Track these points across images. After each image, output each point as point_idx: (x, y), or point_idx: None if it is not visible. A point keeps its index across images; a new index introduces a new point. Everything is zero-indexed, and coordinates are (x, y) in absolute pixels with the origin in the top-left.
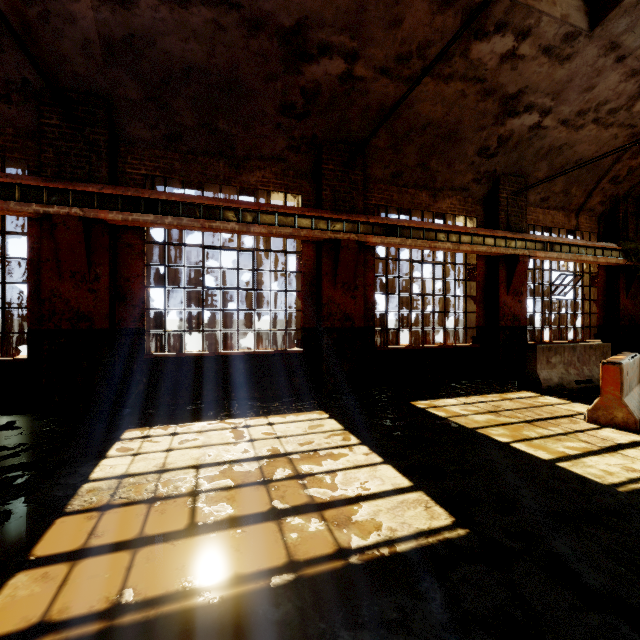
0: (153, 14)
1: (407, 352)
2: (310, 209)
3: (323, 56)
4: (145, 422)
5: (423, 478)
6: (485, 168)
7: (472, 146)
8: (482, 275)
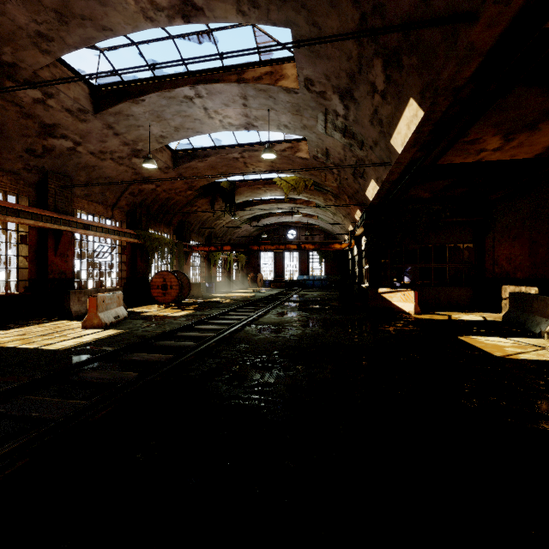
0: None
1: None
2: None
3: None
4: None
5: None
6: (35, 163)
7: (19, 145)
8: (35, 241)
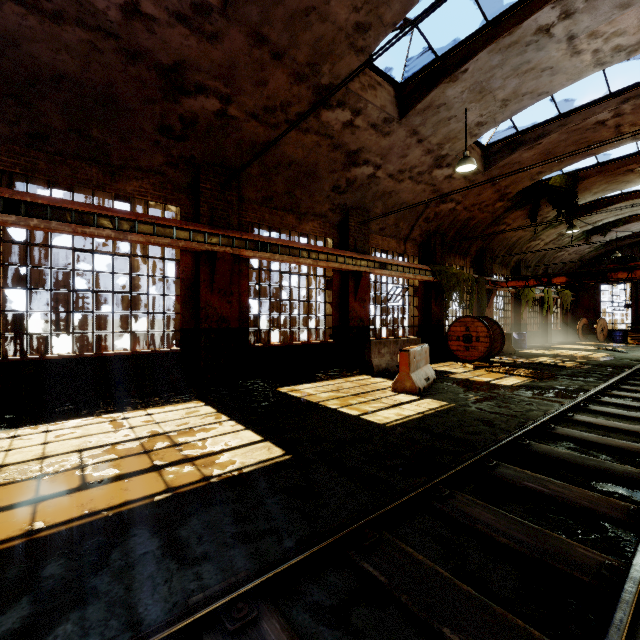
0: (19, 20)
1: (277, 348)
2: (188, 222)
3: (200, 94)
4: (8, 425)
5: (271, 434)
6: (338, 201)
7: (328, 183)
8: (337, 285)
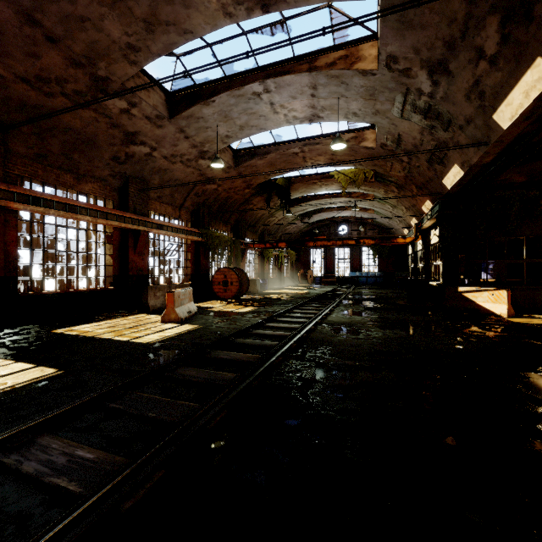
0: None
1: (53, 296)
2: None
3: None
4: None
5: (45, 362)
6: (118, 169)
7: (107, 153)
8: (118, 240)
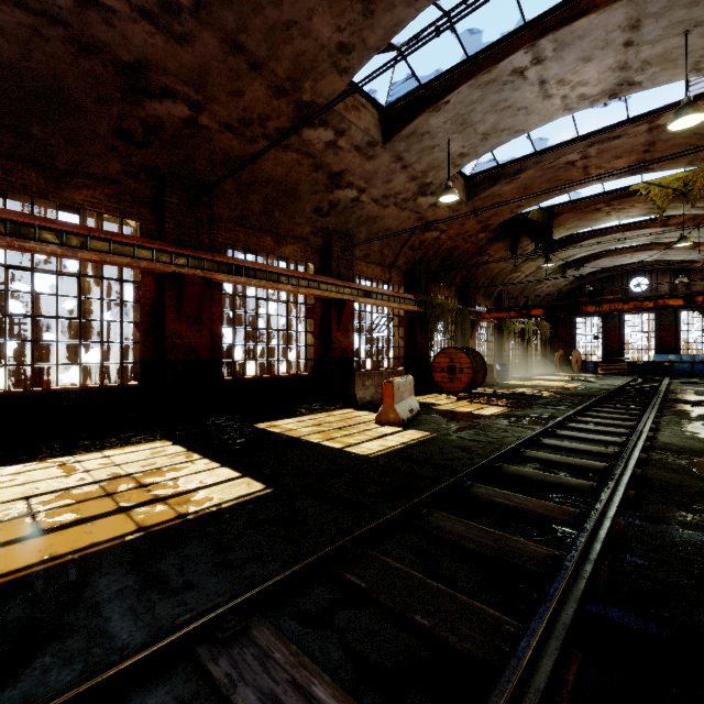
0: None
1: (254, 382)
2: (151, 240)
3: (166, 98)
4: None
5: (250, 470)
6: (321, 224)
7: (309, 205)
8: (319, 314)
